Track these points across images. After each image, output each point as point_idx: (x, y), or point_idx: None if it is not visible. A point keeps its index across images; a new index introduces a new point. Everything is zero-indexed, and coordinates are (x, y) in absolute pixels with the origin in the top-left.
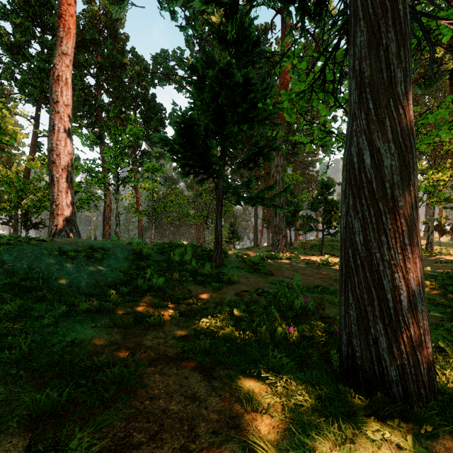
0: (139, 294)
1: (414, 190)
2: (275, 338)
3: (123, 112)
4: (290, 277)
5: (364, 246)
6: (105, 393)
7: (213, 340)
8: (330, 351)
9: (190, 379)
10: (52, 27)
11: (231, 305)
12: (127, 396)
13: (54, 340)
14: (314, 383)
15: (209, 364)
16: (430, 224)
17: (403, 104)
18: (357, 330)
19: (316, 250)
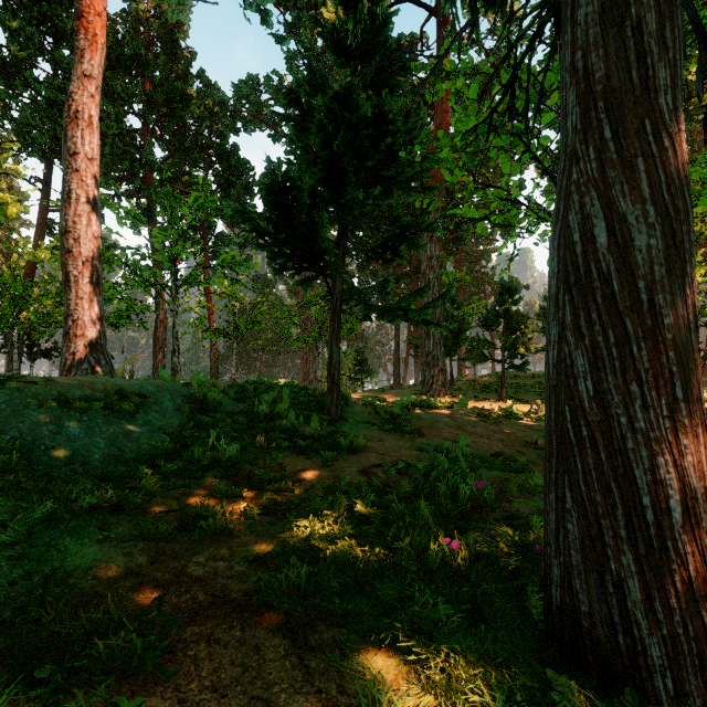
0: (195, 474)
1: (692, 293)
2: (426, 561)
3: (186, 172)
4: (452, 439)
5: (596, 402)
6: (83, 702)
7: (315, 565)
8: (525, 587)
9: (265, 653)
10: (70, 35)
11: (351, 493)
12: (133, 700)
13: (17, 571)
14: (499, 661)
15: (305, 617)
16: None
17: (670, 129)
18: (582, 561)
19: (493, 391)
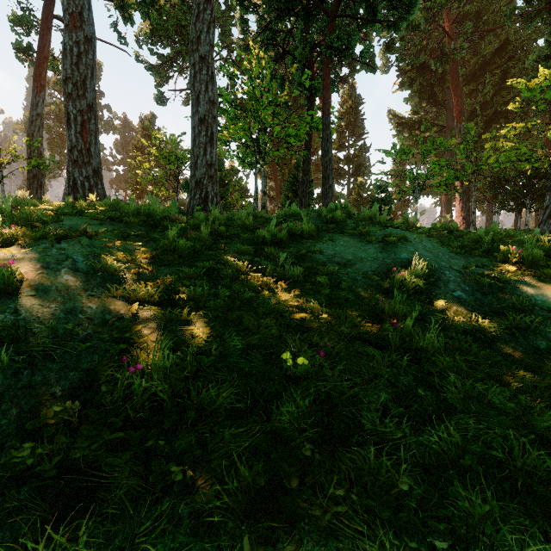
0: None
1: None
2: None
3: None
4: None
5: None
6: None
7: None
8: None
9: None
10: None
11: None
12: None
13: None
14: None
15: None
16: None
17: None
18: None
19: None
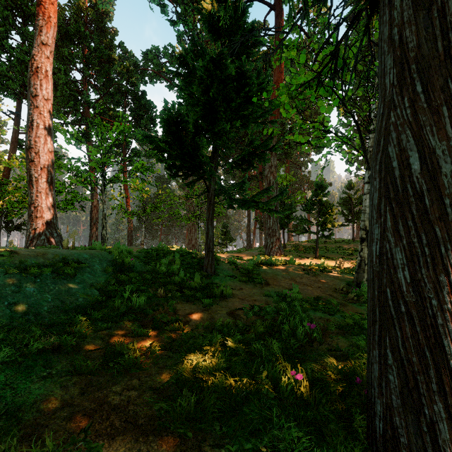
0: (115, 319)
1: None
2: (279, 389)
3: (111, 109)
4: (287, 287)
5: (412, 287)
6: None
7: (200, 393)
8: (350, 409)
9: None
10: (33, 17)
11: (224, 332)
12: None
13: None
14: None
15: (194, 439)
16: None
17: None
18: (401, 405)
19: (310, 252)
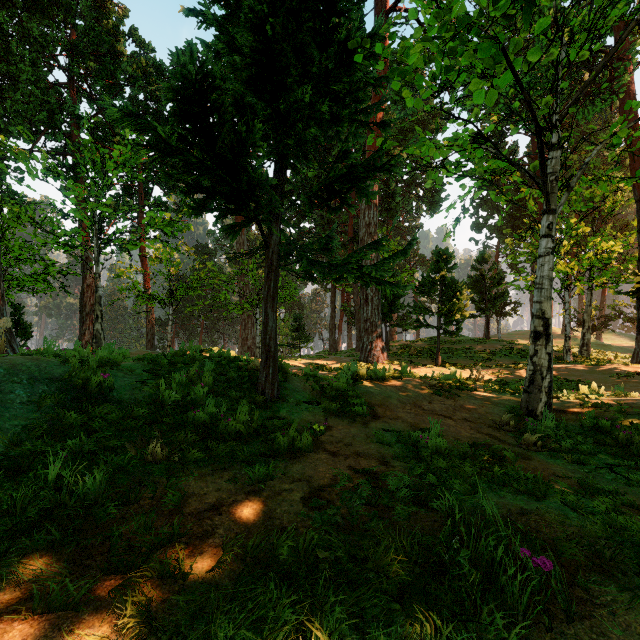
0: None
1: None
2: None
3: (119, 133)
4: (411, 422)
5: None
6: None
7: None
8: None
9: None
10: None
11: (296, 587)
12: None
13: None
14: None
15: None
16: (586, 316)
17: None
18: None
19: (427, 357)
